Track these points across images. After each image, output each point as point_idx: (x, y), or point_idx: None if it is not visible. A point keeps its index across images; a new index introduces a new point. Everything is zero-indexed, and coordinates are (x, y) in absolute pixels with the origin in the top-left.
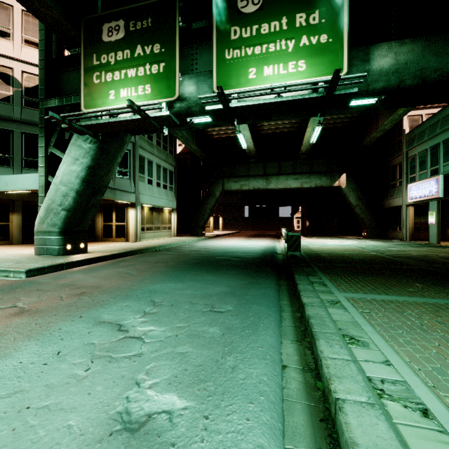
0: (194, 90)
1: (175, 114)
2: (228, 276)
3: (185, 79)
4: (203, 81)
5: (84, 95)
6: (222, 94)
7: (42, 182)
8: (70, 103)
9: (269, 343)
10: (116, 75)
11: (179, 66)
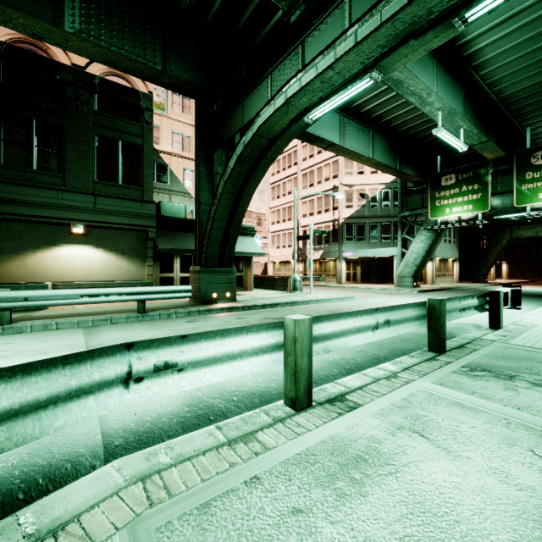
0: (499, 204)
1: (486, 216)
2: (524, 297)
3: (493, 198)
4: (505, 199)
5: (430, 211)
6: (521, 219)
7: (399, 252)
8: (417, 213)
9: (541, 303)
10: (449, 201)
11: (490, 194)
